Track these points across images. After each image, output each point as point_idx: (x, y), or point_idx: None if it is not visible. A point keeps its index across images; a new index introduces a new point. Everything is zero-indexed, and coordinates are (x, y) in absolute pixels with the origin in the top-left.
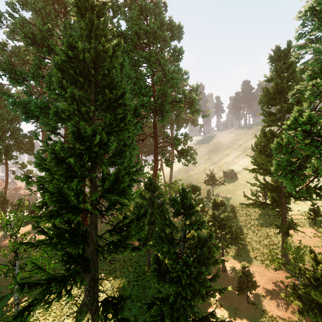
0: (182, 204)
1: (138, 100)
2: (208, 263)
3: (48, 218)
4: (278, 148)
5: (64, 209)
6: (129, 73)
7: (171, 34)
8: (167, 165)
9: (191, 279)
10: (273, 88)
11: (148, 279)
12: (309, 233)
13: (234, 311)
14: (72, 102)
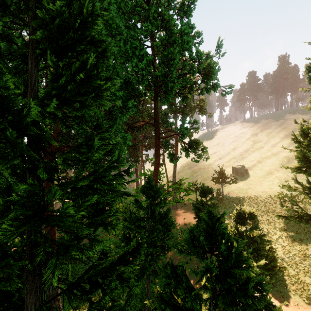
0: (210, 244)
1: (131, 65)
2: None
3: None
4: None
5: None
6: (117, 24)
7: None
8: (172, 161)
9: None
10: None
11: None
12: None
13: None
14: None
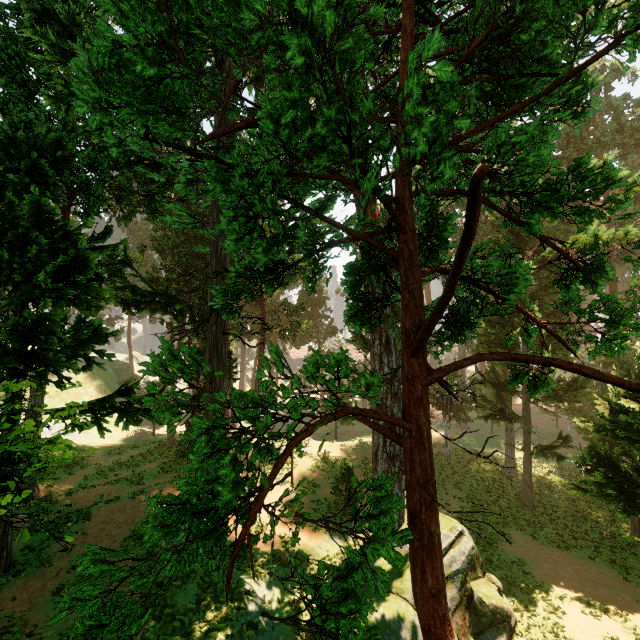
0: None
1: None
2: None
3: None
4: None
5: None
6: None
7: None
8: None
9: None
10: None
11: None
12: None
13: None
14: None
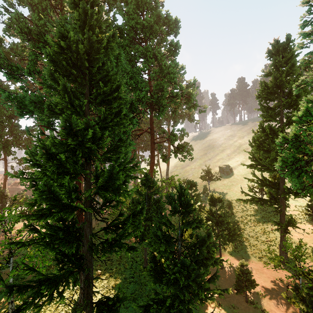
0: (180, 201)
1: (134, 95)
2: (207, 264)
3: (37, 217)
4: (284, 143)
5: (56, 207)
6: (125, 67)
7: (168, 28)
8: (164, 161)
9: (190, 282)
10: (272, 82)
11: (145, 276)
12: (307, 229)
13: (232, 310)
14: (64, 95)
